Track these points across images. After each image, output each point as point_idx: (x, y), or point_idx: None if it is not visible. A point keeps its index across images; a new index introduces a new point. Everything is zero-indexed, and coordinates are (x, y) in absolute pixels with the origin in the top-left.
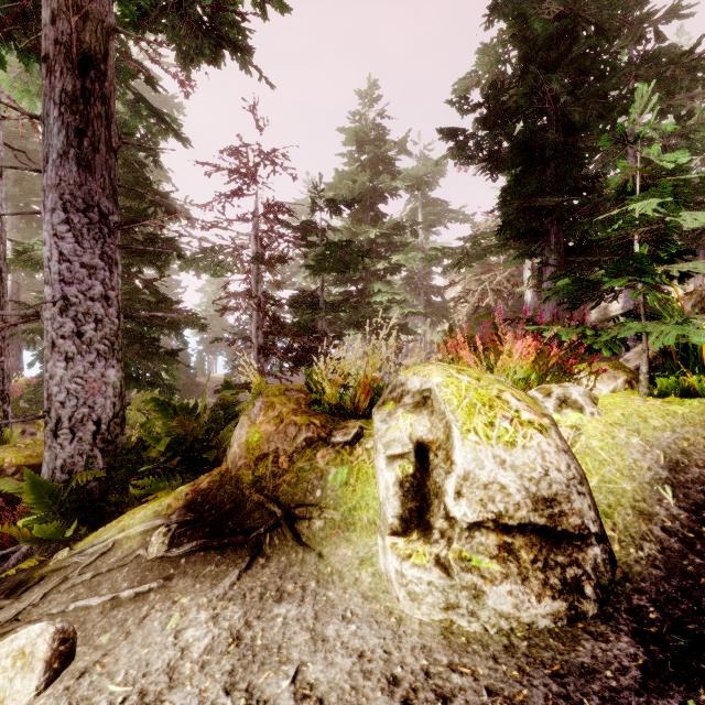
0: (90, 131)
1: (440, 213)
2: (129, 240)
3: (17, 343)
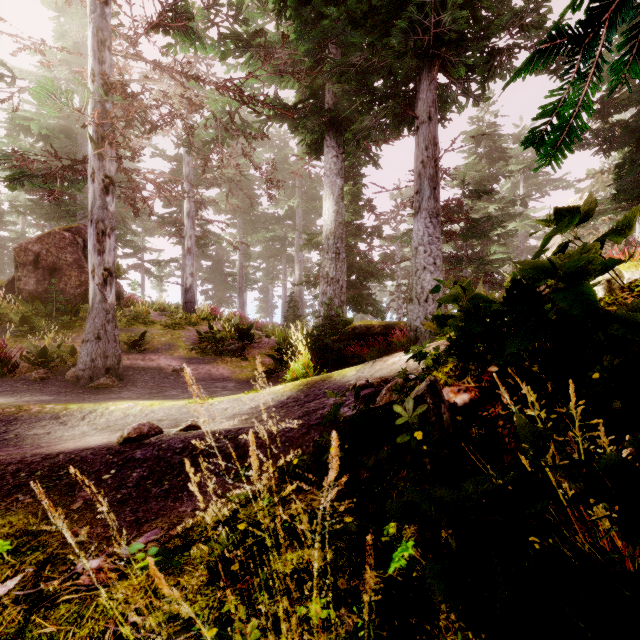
0: (436, 187)
1: (540, 182)
2: (354, 229)
3: (242, 299)
